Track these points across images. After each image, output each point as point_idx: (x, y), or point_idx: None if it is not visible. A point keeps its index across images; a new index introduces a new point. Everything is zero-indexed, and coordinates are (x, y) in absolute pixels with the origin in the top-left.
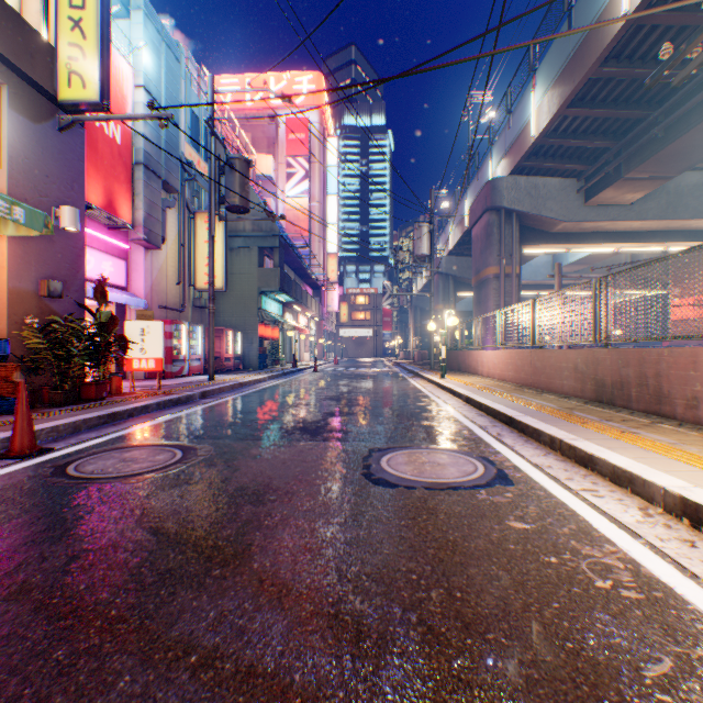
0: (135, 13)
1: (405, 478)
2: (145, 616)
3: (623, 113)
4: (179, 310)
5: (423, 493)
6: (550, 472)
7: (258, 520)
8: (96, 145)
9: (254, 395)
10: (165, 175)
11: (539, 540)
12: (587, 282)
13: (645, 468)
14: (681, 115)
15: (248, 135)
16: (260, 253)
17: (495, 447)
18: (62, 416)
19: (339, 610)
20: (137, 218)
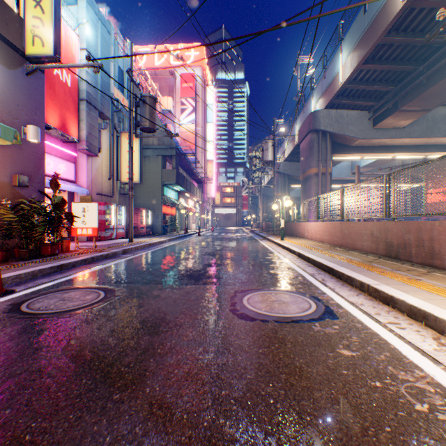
0: (80, 1)
1: (261, 313)
2: (52, 442)
3: (399, 67)
4: (110, 196)
5: (274, 326)
6: (363, 309)
7: (153, 348)
8: (54, 87)
9: (158, 252)
10: (100, 107)
11: (365, 366)
12: (380, 177)
13: (434, 307)
14: (438, 69)
15: (156, 84)
16: (163, 159)
17: (322, 289)
18: (24, 267)
19: (212, 434)
20: (82, 135)
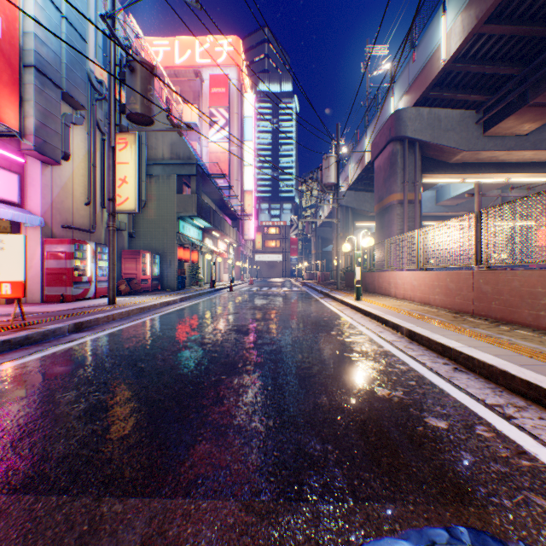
0: None
1: None
2: None
3: (540, 30)
4: (88, 230)
5: None
6: None
7: None
8: None
9: (146, 325)
10: (66, 86)
11: None
12: None
13: None
14: None
15: (177, 88)
16: (179, 181)
17: None
18: None
19: None
20: (28, 125)
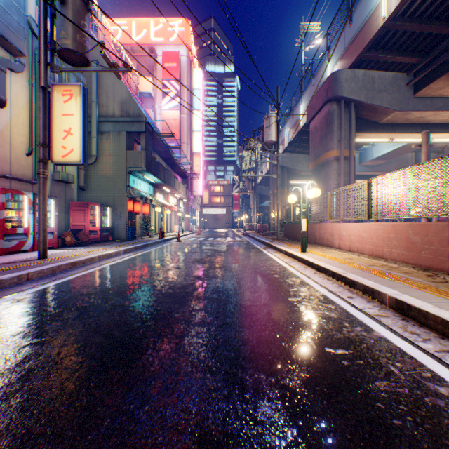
0: None
1: None
2: None
3: None
4: (28, 181)
5: None
6: None
7: None
8: None
9: (63, 288)
10: None
11: None
12: None
13: None
14: None
15: (134, 63)
16: (130, 138)
17: None
18: None
19: None
20: None
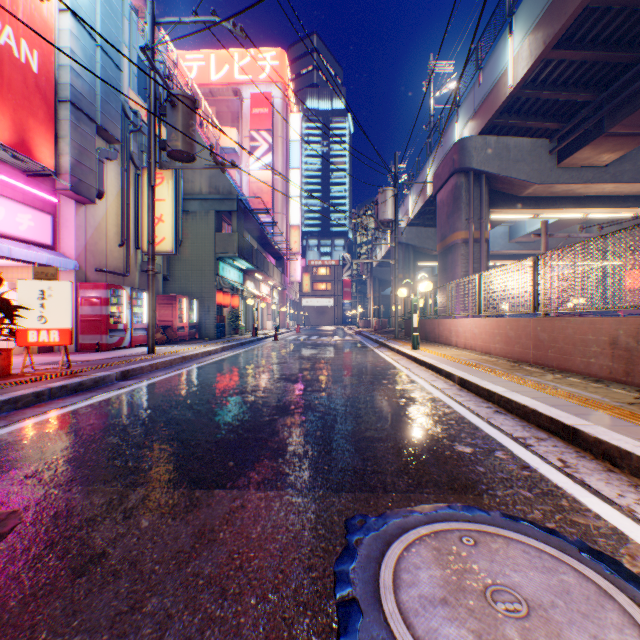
0: None
1: None
2: None
3: (614, 56)
4: (122, 274)
5: None
6: None
7: None
8: None
9: (192, 374)
10: (101, 119)
11: None
12: (639, 224)
13: None
14: None
15: (213, 109)
16: (218, 217)
17: (597, 511)
18: None
19: None
20: (63, 164)
